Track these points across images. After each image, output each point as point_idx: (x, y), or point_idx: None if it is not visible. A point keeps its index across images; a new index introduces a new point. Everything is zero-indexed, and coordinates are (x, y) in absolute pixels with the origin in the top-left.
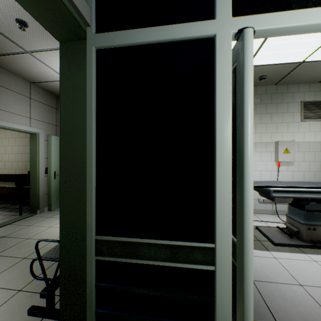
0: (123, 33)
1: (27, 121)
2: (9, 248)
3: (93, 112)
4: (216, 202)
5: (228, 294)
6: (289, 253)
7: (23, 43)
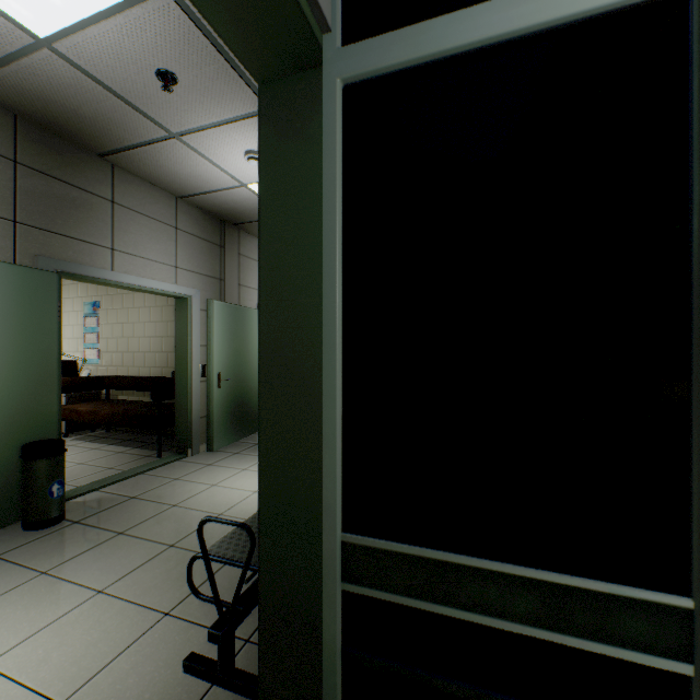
0: (412, 33)
1: (171, 274)
2: (143, 521)
3: (336, 237)
4: None
5: None
6: None
7: (168, 118)
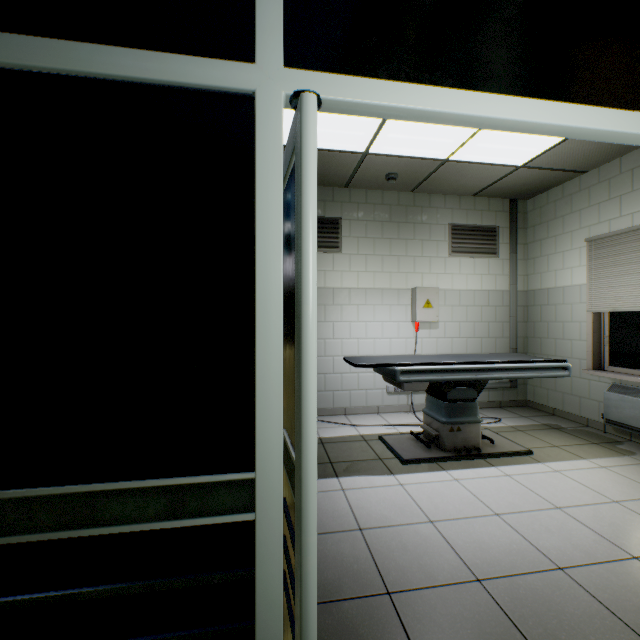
0: (58, 46)
1: None
2: None
3: None
4: (257, 395)
5: (278, 557)
6: (422, 473)
7: None
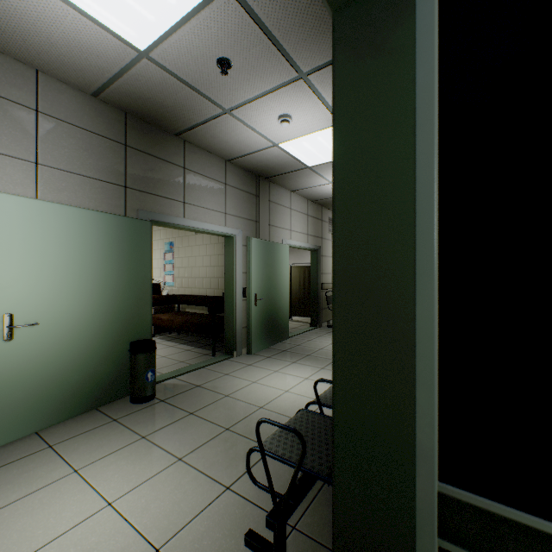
0: None
1: (222, 219)
2: (206, 405)
3: (434, 149)
4: None
5: None
6: None
7: (223, 98)
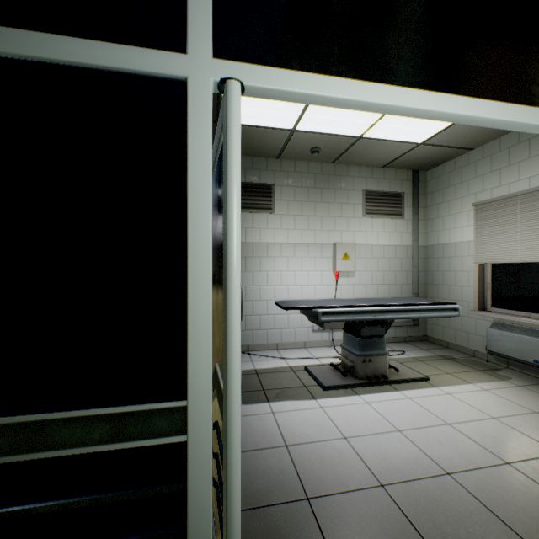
0: (13, 34)
1: None
2: None
3: None
4: (189, 335)
5: (207, 472)
6: (339, 397)
7: None
